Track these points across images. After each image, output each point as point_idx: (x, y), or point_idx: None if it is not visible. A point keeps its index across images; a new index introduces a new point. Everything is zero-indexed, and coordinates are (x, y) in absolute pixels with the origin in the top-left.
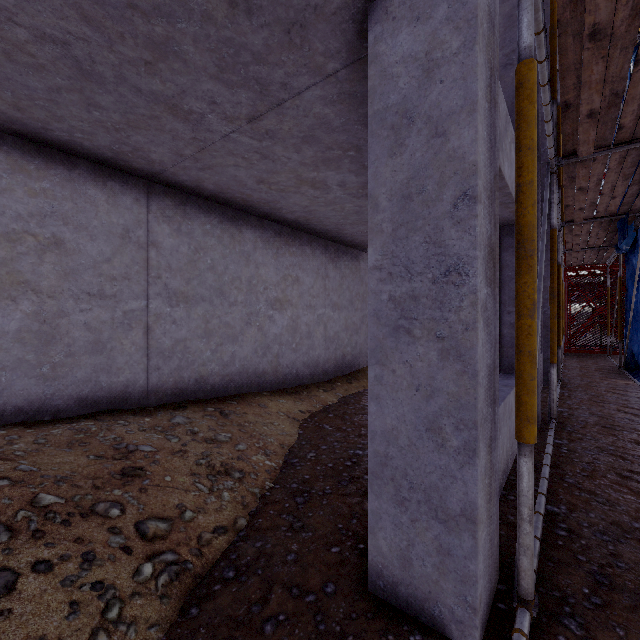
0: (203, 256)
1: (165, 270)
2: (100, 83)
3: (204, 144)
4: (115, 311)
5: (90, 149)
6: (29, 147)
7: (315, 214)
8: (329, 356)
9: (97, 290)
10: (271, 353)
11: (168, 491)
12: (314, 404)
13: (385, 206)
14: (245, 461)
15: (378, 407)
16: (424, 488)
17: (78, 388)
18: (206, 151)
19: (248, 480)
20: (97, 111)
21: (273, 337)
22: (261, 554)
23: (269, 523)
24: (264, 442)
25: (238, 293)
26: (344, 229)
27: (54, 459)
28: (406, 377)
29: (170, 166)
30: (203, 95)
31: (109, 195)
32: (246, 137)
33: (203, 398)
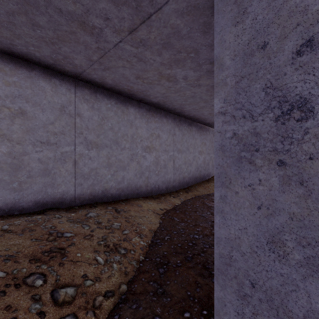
0: (106, 122)
1: (85, 129)
2: (36, 6)
3: (104, 52)
4: (56, 152)
5: (40, 58)
6: (5, 57)
7: (169, 98)
8: (176, 178)
9: (46, 140)
10: (144, 176)
11: (77, 264)
12: (168, 205)
13: (229, 64)
14: (128, 242)
15: (223, 220)
16: (265, 289)
17: (34, 196)
18: (105, 57)
19: (129, 255)
20: (38, 29)
21: (145, 167)
22: (135, 315)
23: (141, 288)
24: (139, 229)
25: (126, 143)
26: (184, 107)
27: (9, 242)
28: (248, 198)
29: (86, 68)
30: (100, 13)
31: (52, 86)
32: (128, 45)
33: (106, 201)
